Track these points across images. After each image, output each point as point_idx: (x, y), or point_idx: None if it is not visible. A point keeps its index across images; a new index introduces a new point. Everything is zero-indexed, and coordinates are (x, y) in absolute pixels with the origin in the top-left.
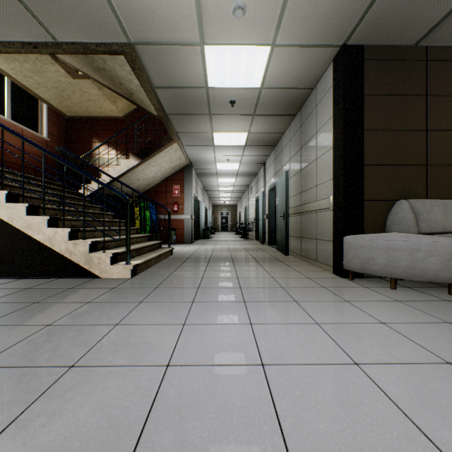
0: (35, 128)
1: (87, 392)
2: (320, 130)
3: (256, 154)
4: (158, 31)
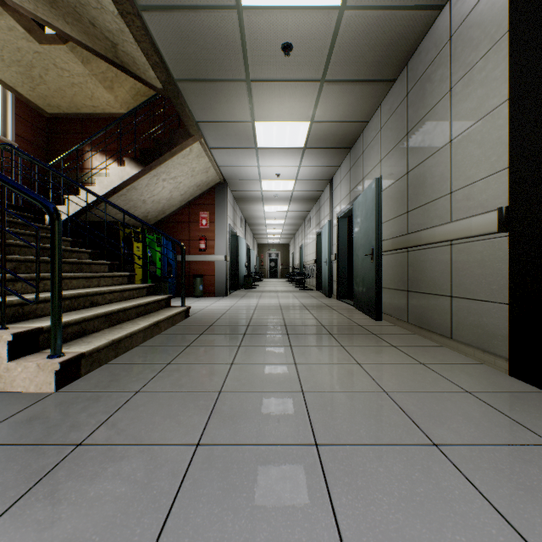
0: None
1: None
2: (462, 79)
3: (320, 164)
4: None
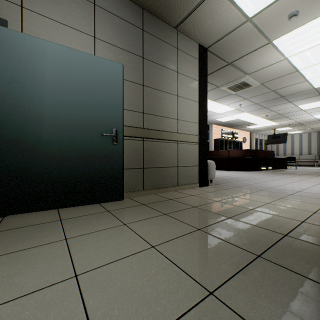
0: None
1: None
2: (183, 76)
3: None
4: None
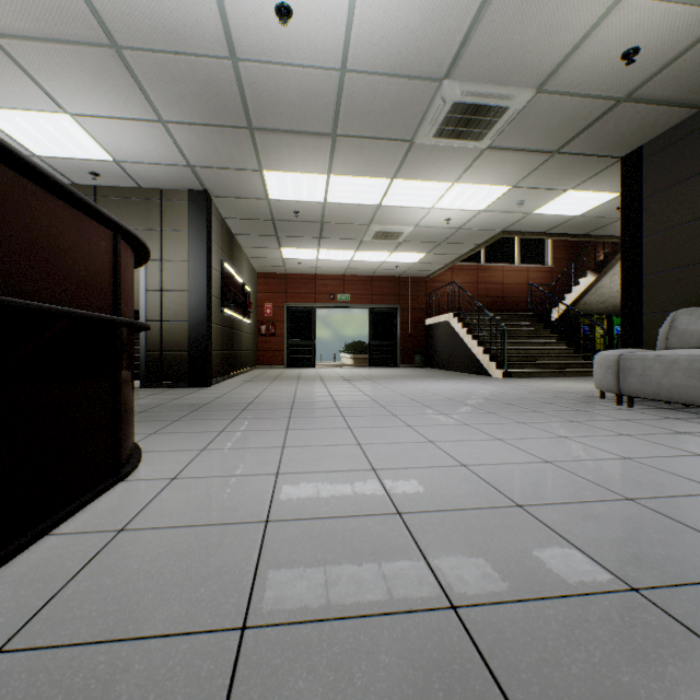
0: (541, 260)
1: (417, 382)
2: None
3: None
4: (504, 223)
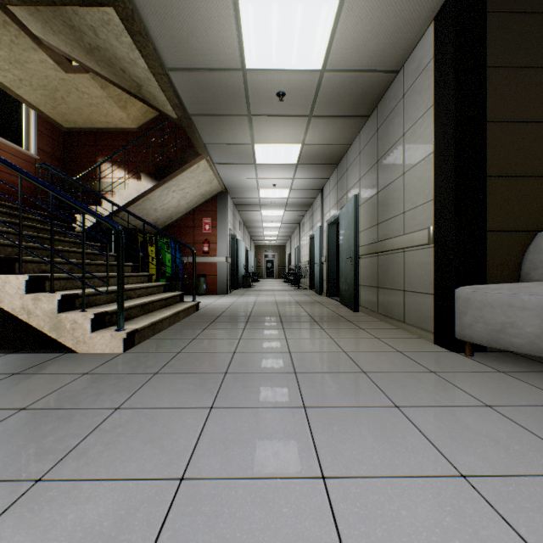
0: (19, 142)
1: None
2: (410, 129)
3: (312, 176)
4: None
